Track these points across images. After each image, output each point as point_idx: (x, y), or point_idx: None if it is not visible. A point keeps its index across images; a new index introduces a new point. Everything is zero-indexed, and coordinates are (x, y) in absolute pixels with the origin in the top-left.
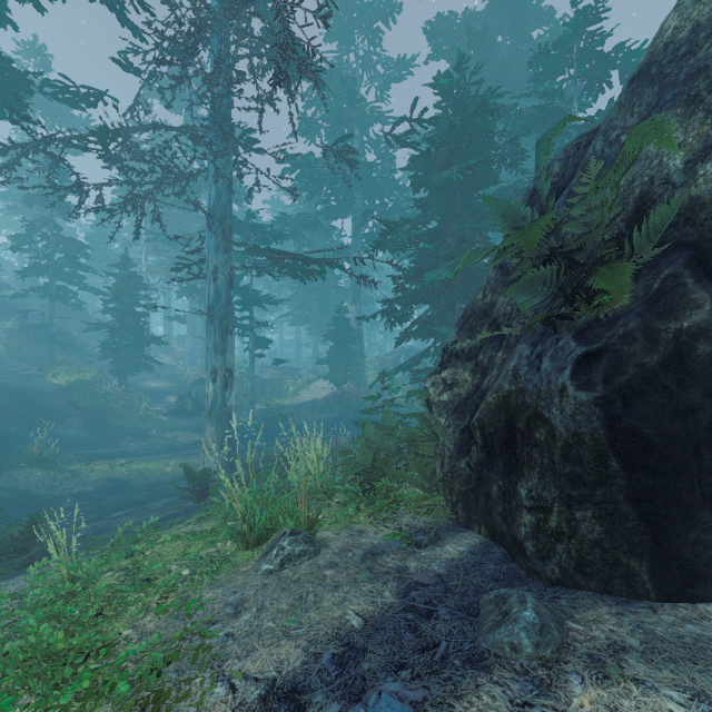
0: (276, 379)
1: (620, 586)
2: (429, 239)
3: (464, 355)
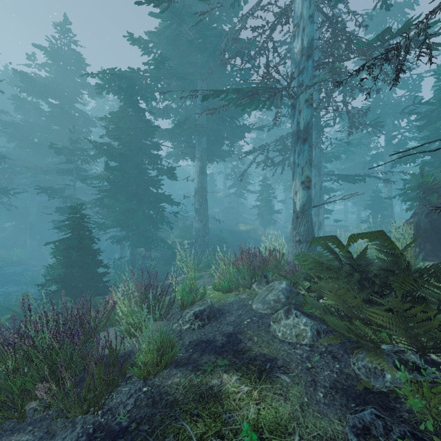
0: (333, 231)
1: (435, 258)
2: (432, 154)
3: (418, 214)
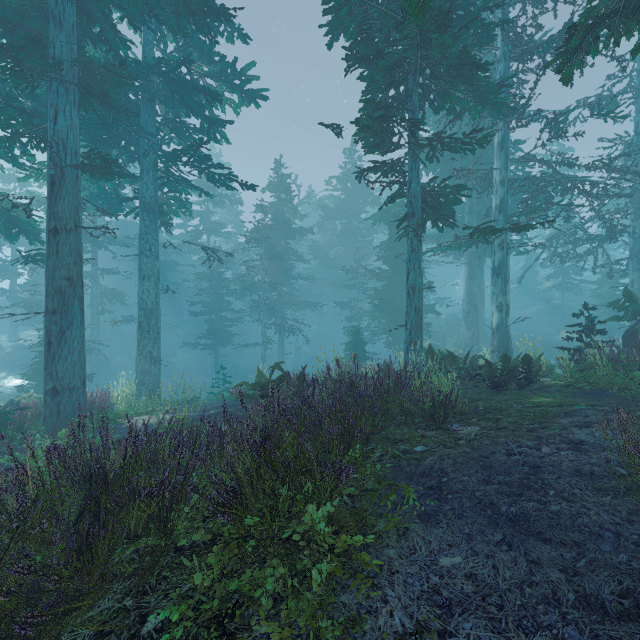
0: None
1: None
2: None
3: None
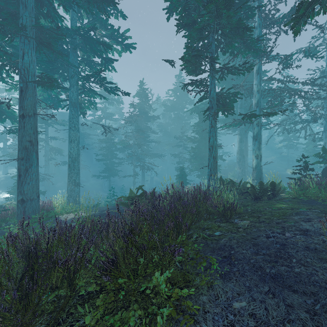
0: None
1: None
2: None
3: None
